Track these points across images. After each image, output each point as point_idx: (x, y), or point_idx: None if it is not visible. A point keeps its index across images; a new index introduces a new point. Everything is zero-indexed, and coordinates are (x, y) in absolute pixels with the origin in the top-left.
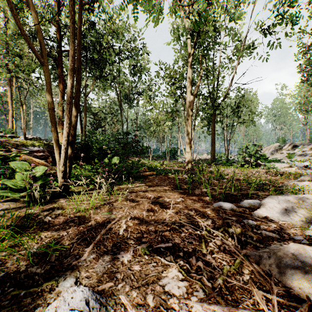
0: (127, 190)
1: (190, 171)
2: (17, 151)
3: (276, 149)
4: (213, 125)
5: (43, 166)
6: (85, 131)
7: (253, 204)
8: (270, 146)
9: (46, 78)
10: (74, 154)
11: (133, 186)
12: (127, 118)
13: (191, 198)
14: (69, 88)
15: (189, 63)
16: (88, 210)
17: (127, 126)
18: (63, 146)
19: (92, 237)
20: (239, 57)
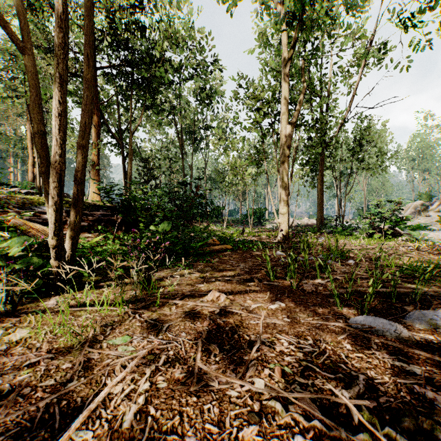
0: (174, 283)
1: (287, 245)
2: (19, 212)
3: (417, 210)
4: (320, 173)
5: (26, 237)
6: (129, 185)
7: (439, 323)
8: (408, 205)
9: (30, 78)
10: (108, 217)
11: (190, 272)
12: (191, 166)
13: (298, 301)
14: (56, 84)
15: (284, 74)
16: (81, 333)
17: (191, 178)
18: (50, 198)
19: (43, 440)
20: (362, 66)
